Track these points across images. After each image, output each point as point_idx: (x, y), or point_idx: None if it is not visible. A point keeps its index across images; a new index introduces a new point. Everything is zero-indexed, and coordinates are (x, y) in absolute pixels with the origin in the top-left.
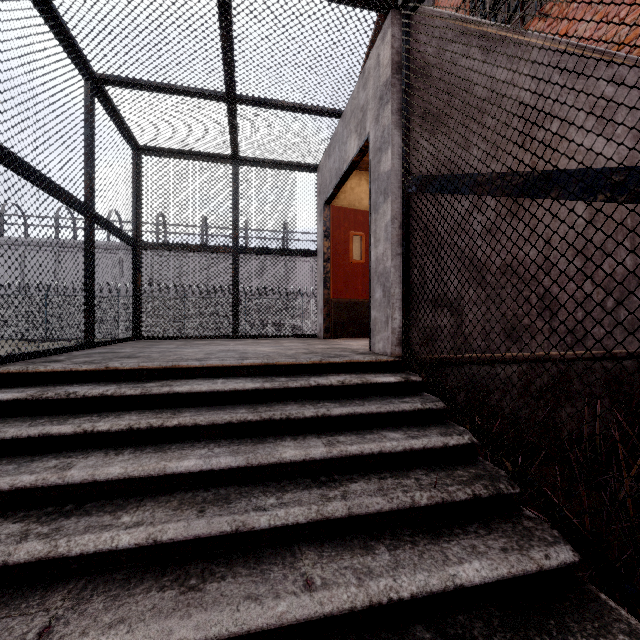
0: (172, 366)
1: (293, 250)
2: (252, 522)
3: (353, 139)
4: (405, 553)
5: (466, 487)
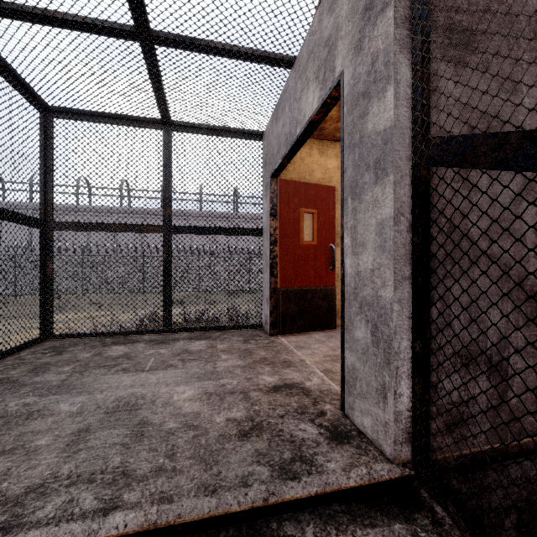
0: None
1: (235, 229)
2: None
3: (311, 90)
4: None
5: None
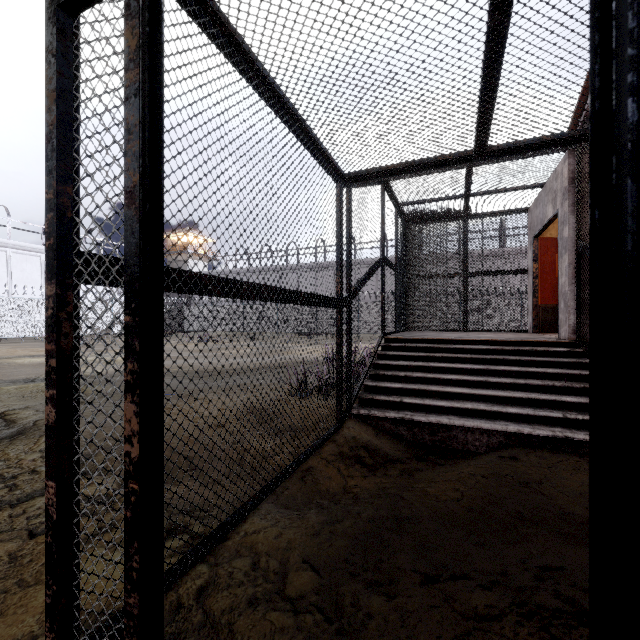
0: (448, 339)
1: (508, 271)
2: (490, 380)
3: (550, 207)
4: (545, 394)
5: (581, 384)
